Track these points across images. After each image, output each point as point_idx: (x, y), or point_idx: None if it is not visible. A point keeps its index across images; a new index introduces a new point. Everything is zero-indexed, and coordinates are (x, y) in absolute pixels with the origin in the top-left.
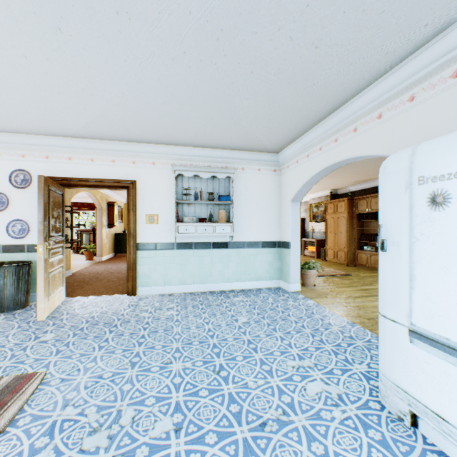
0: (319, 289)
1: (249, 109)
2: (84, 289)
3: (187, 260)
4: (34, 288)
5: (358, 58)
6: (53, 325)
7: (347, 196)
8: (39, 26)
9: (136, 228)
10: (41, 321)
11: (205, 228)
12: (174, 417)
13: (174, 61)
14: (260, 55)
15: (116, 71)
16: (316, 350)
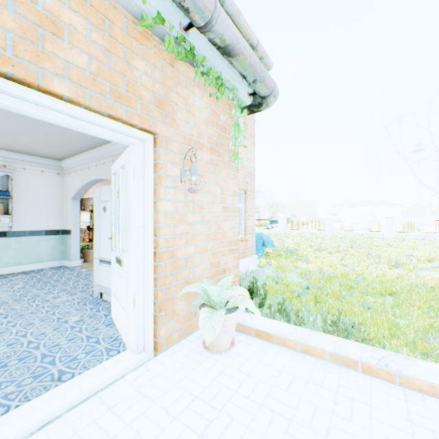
0: None
1: (25, 135)
2: None
3: None
4: None
5: None
6: None
7: None
8: None
9: None
10: None
11: None
12: None
13: None
14: (28, 117)
15: None
16: (72, 288)
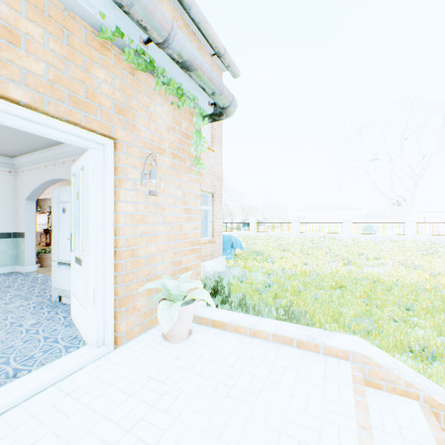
0: None
1: None
2: None
3: None
4: None
5: None
6: None
7: None
8: None
9: None
10: None
11: None
12: None
13: None
14: None
15: None
16: (27, 293)
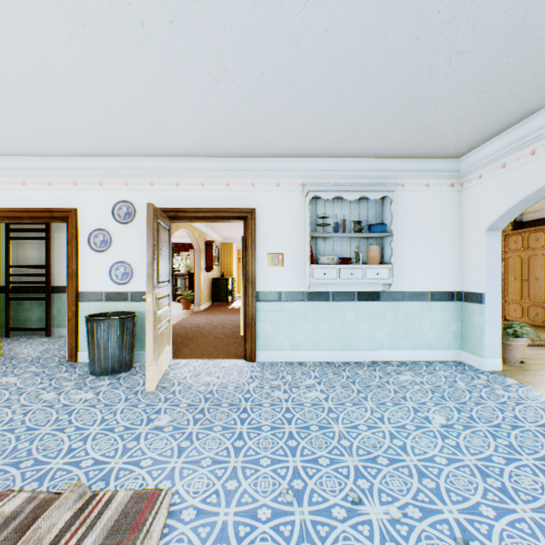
0: (534, 369)
1: (454, 75)
2: (190, 348)
3: (322, 317)
4: (138, 346)
5: None
6: (165, 400)
7: (542, 224)
8: None
9: (255, 272)
10: (150, 393)
11: (350, 271)
12: None
13: None
14: None
15: (262, 27)
16: None
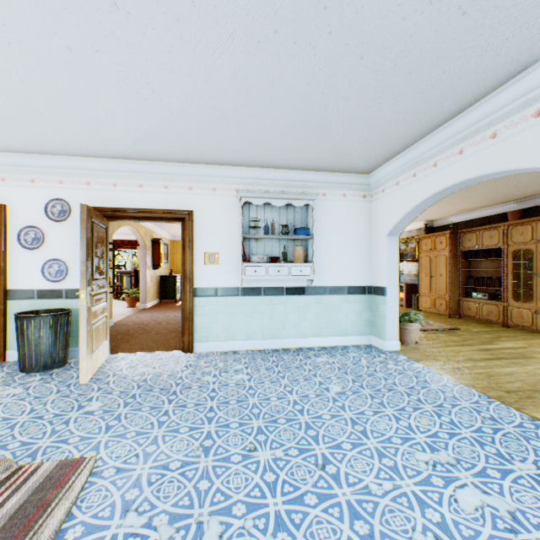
0: (423, 348)
1: (345, 113)
2: (130, 343)
3: (255, 310)
4: (73, 342)
5: (519, 29)
6: (98, 390)
7: (446, 229)
8: (90, 0)
9: (193, 270)
10: (84, 384)
11: (278, 269)
12: (278, 538)
13: (259, 46)
14: (379, 30)
15: (181, 64)
16: (450, 437)
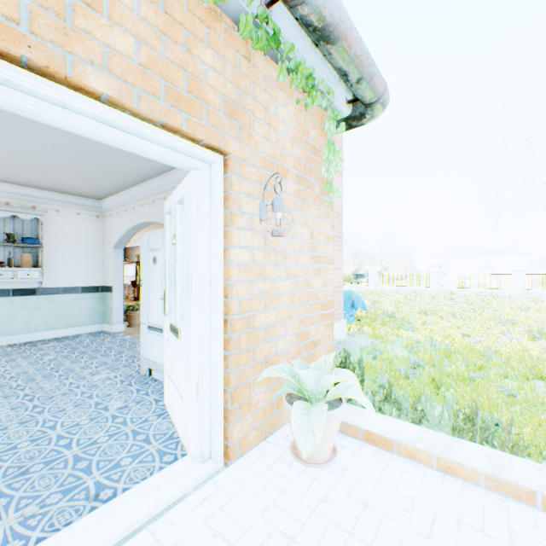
0: None
1: (57, 167)
2: None
3: None
4: None
5: (140, 164)
6: None
7: None
8: None
9: None
10: None
11: (2, 273)
12: None
13: None
14: (59, 143)
15: None
16: (114, 361)
